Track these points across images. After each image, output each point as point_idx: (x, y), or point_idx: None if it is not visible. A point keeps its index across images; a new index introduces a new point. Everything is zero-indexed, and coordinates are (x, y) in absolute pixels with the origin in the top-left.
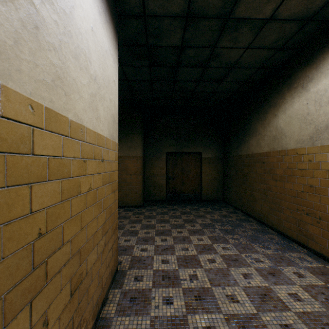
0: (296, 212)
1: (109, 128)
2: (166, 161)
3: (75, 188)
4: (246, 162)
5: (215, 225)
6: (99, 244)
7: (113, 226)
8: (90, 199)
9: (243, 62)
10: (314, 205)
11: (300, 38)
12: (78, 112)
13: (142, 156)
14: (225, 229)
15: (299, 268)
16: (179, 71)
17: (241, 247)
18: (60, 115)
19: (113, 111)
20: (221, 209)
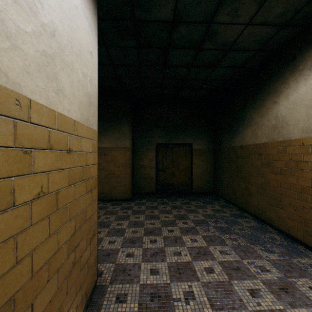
0: (302, 209)
1: (82, 109)
2: (156, 152)
3: None
4: (240, 153)
5: (209, 222)
6: (62, 268)
7: (88, 234)
8: (41, 209)
9: (241, 43)
10: None
11: (310, 11)
12: (7, 70)
13: (131, 147)
14: (220, 226)
15: None
16: (170, 53)
17: (241, 250)
18: None
19: (89, 89)
20: (213, 203)
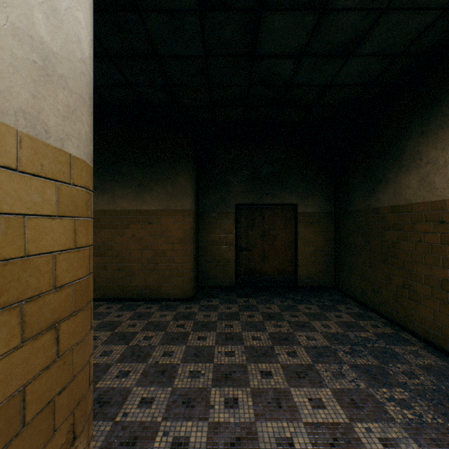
0: None
1: None
2: (235, 219)
3: None
4: (391, 220)
5: (339, 354)
6: None
7: None
8: None
9: None
10: None
11: None
12: None
13: (194, 211)
14: (365, 365)
15: None
16: (263, 24)
17: (430, 441)
18: None
19: (45, 32)
20: (337, 309)
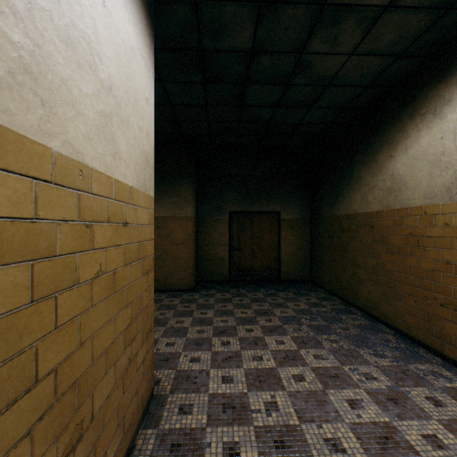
0: (425, 301)
1: (138, 172)
2: (229, 224)
3: (67, 274)
4: (346, 225)
5: (302, 320)
6: (118, 362)
7: (145, 328)
8: (100, 290)
9: (344, 78)
10: (454, 291)
11: (433, 38)
12: (73, 140)
13: (194, 217)
14: (317, 324)
15: (434, 390)
16: (248, 90)
17: (342, 355)
18: (29, 141)
19: (146, 146)
20: (309, 295)
